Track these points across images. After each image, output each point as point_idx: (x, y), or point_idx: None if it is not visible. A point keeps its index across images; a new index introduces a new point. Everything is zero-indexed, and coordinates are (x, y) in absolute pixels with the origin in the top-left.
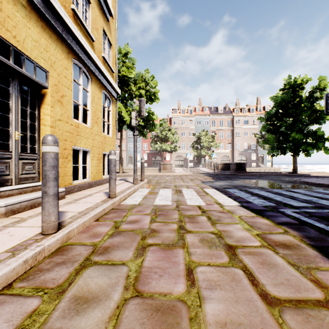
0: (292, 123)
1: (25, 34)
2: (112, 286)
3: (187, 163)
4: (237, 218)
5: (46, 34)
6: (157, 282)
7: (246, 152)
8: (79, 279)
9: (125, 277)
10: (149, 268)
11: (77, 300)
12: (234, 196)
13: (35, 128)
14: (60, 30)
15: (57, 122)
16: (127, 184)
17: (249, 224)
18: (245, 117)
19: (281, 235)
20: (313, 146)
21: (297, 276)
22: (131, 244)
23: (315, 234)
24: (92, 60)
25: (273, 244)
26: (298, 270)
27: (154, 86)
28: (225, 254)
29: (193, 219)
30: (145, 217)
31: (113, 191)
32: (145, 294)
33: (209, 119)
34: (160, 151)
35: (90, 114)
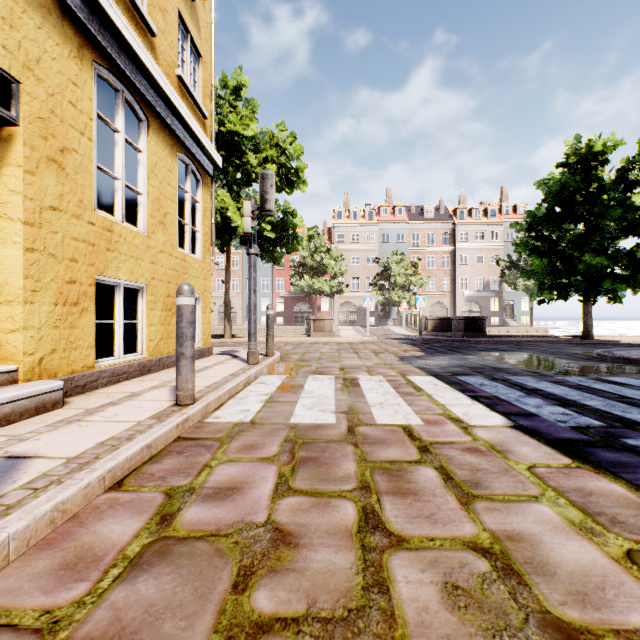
0: (583, 235)
1: None
2: None
3: (363, 317)
4: (526, 476)
5: None
6: None
7: (480, 297)
8: None
9: None
10: None
11: None
12: (485, 397)
13: None
14: None
15: (46, 213)
16: (233, 365)
17: (574, 504)
18: (479, 227)
19: None
20: (627, 282)
21: None
22: (191, 626)
23: None
24: (148, 77)
25: None
26: None
27: (297, 156)
28: None
29: (399, 478)
30: (263, 470)
31: (186, 388)
32: None
33: (407, 229)
34: (310, 293)
35: (145, 203)
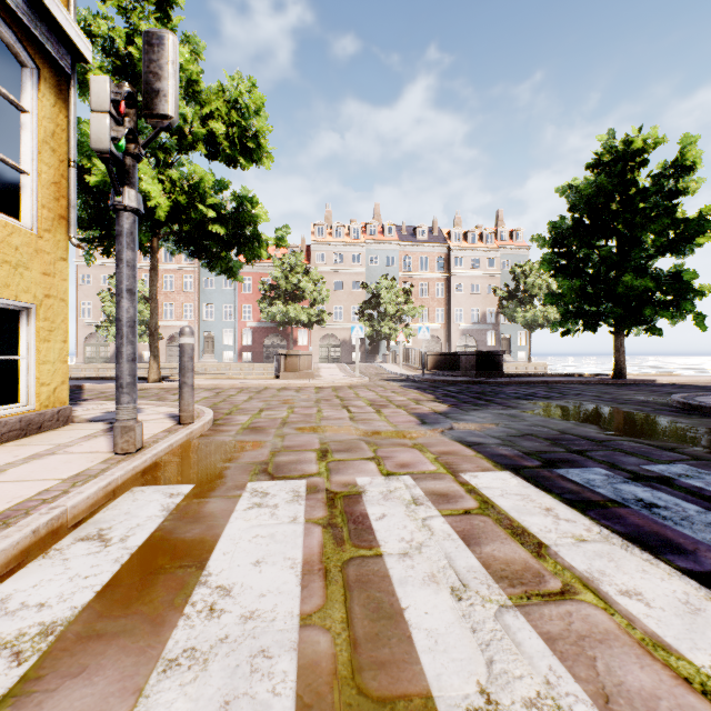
0: (619, 251)
1: None
2: None
3: (348, 352)
4: None
5: None
6: None
7: (476, 330)
8: None
9: None
10: None
11: None
12: None
13: None
14: None
15: None
16: (70, 461)
17: None
18: (475, 253)
19: None
20: (666, 309)
21: None
22: None
23: None
24: None
25: None
26: None
27: (256, 110)
28: None
29: None
30: None
31: None
32: None
33: (397, 251)
34: (284, 323)
35: None
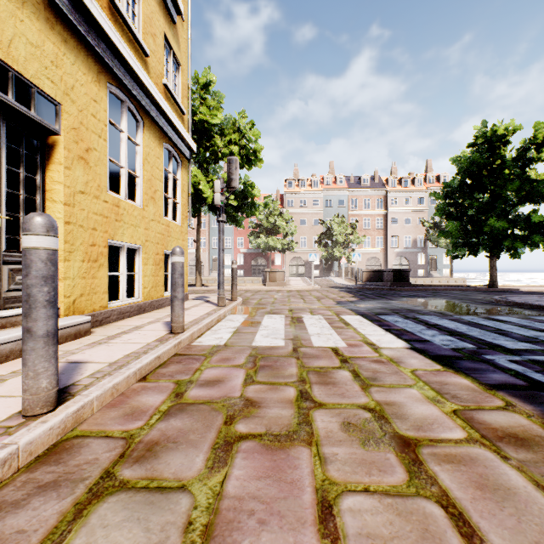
0: (488, 202)
1: (13, 30)
2: None
3: (310, 269)
4: (408, 375)
5: (56, 35)
6: (254, 543)
7: (408, 252)
8: (79, 534)
9: (181, 528)
10: (237, 500)
11: None
12: (396, 329)
13: (36, 206)
14: (83, 30)
15: (77, 196)
16: (206, 307)
17: (433, 389)
18: (407, 194)
19: (502, 414)
20: (524, 241)
21: None
22: (204, 436)
23: None
24: (144, 89)
25: (491, 435)
26: None
27: (255, 139)
28: (397, 460)
29: (325, 376)
30: (235, 372)
31: (178, 321)
32: None
33: (347, 196)
34: (265, 250)
35: (140, 184)
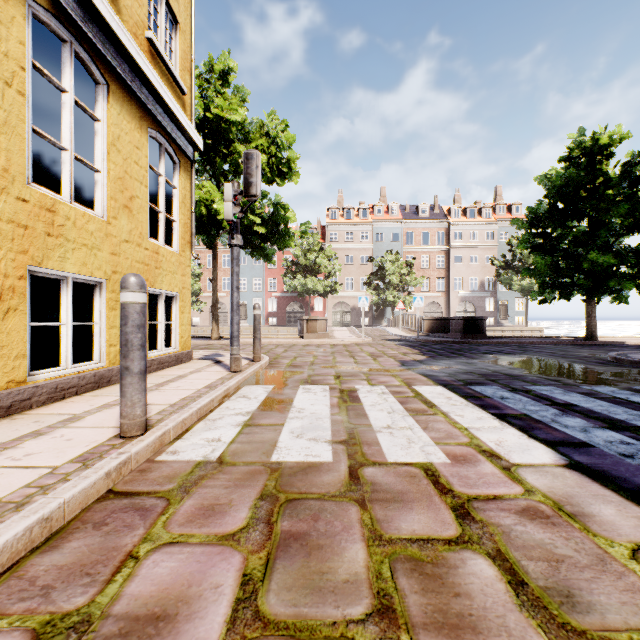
0: (587, 231)
1: None
2: None
3: (357, 317)
4: (639, 575)
5: None
6: None
7: (475, 297)
8: None
9: None
10: None
11: None
12: (513, 416)
13: None
14: None
15: None
16: (212, 374)
17: None
18: (474, 227)
19: None
20: (632, 280)
21: None
22: None
23: None
24: (105, 29)
25: None
26: None
27: (289, 145)
28: None
29: (439, 585)
30: (218, 566)
31: (132, 414)
32: None
33: (401, 228)
34: (303, 293)
35: (103, 182)
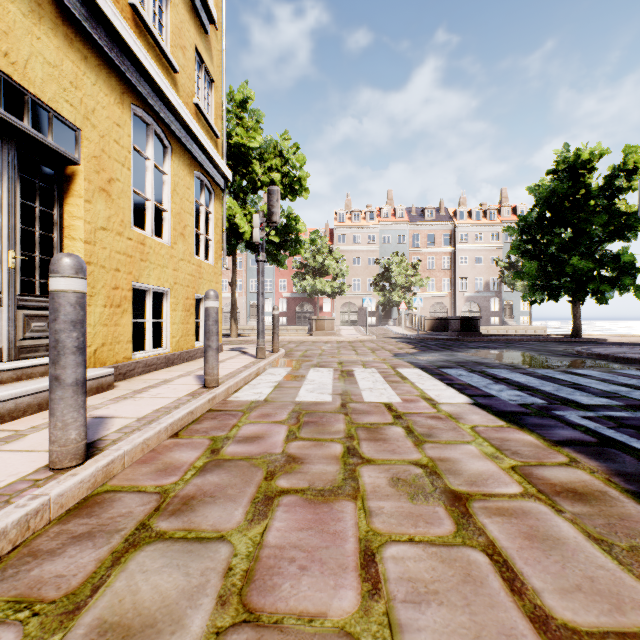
0: (571, 239)
1: (29, 49)
2: (190, 596)
3: (364, 317)
4: (467, 431)
5: (75, 53)
6: (294, 586)
7: (480, 297)
8: (119, 578)
9: (222, 573)
10: (278, 549)
11: (106, 633)
12: (458, 384)
13: (53, 244)
14: (105, 46)
15: (99, 233)
16: (243, 360)
17: (493, 445)
18: (479, 228)
19: (564, 470)
20: (613, 283)
21: (612, 569)
22: (243, 491)
23: (636, 467)
24: (172, 110)
25: (548, 490)
26: (611, 554)
27: (300, 165)
28: (446, 513)
29: (375, 432)
30: (277, 428)
31: (212, 374)
32: (264, 618)
33: (407, 231)
34: (312, 294)
35: (168, 218)
